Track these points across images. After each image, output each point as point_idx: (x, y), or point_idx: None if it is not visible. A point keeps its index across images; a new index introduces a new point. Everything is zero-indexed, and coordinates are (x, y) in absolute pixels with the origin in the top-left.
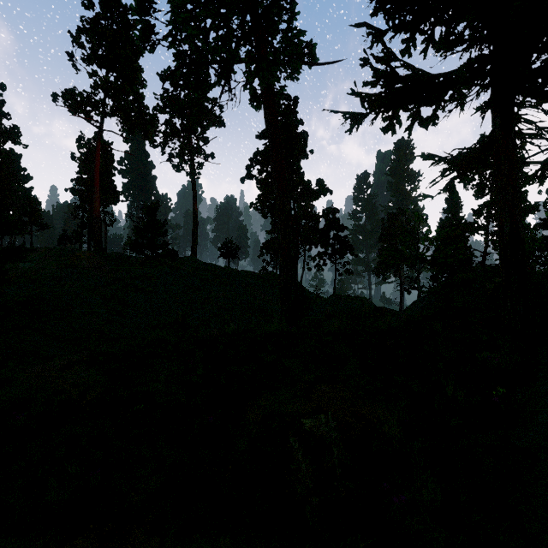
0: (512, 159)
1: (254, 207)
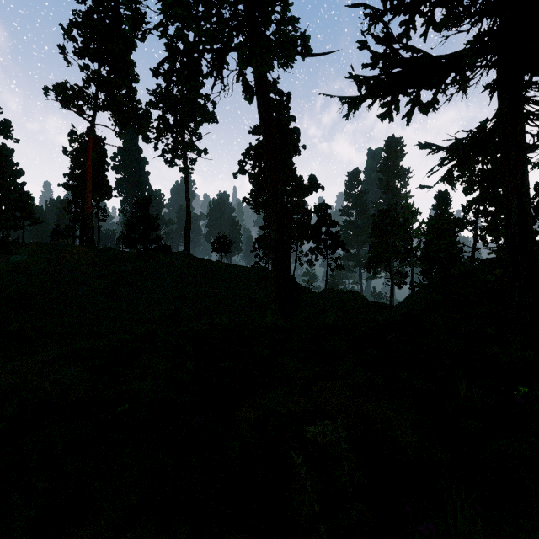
0: (520, 142)
1: (247, 202)
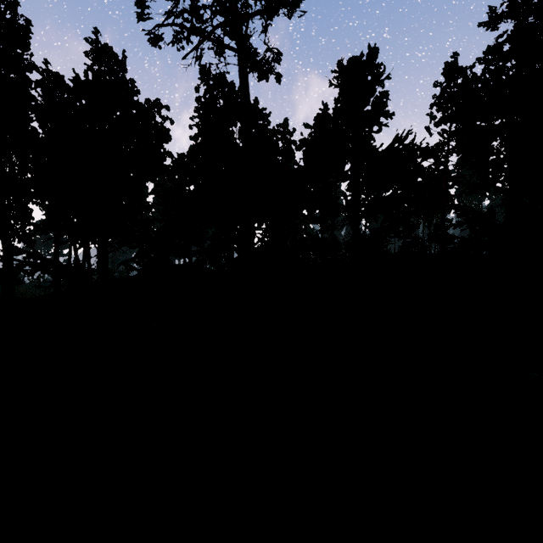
0: None
1: None
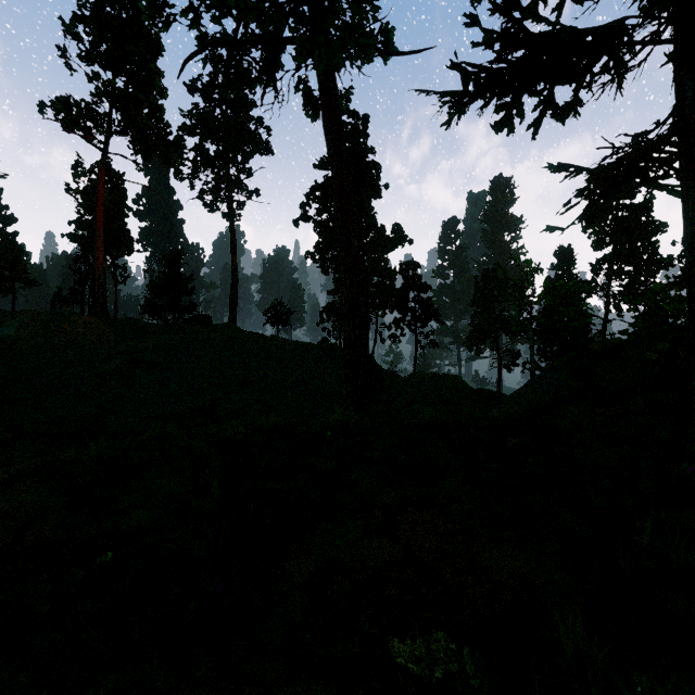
0: None
1: (311, 258)
